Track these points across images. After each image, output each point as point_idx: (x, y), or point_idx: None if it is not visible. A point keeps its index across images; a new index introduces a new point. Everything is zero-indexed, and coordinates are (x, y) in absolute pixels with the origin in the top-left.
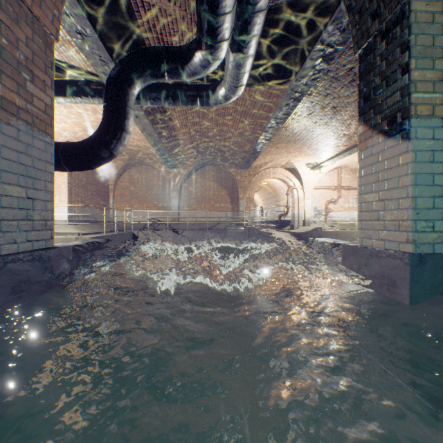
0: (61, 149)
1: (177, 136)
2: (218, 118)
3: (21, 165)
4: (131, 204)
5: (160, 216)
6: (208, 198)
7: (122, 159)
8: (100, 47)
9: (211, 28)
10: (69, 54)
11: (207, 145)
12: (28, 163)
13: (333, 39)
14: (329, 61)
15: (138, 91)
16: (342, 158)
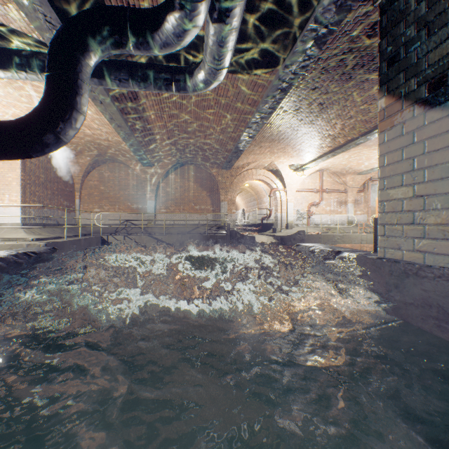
0: None
1: (151, 129)
2: (197, 110)
3: None
4: (100, 205)
5: (134, 218)
6: (187, 199)
7: (89, 155)
8: (42, 1)
9: None
10: (4, 11)
11: (185, 141)
12: None
13: (328, 17)
14: (322, 46)
15: (95, 62)
16: (325, 160)
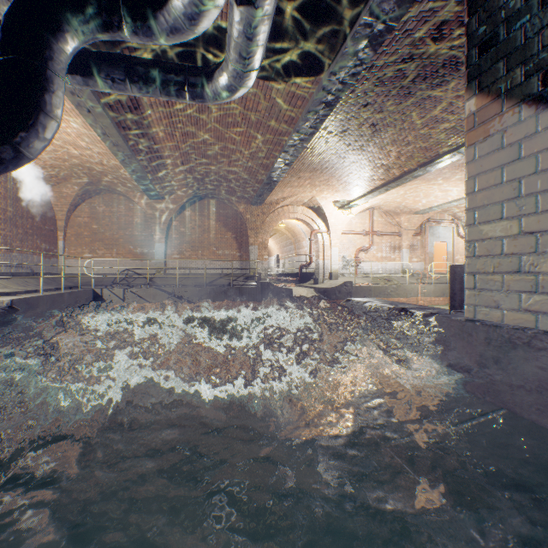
0: None
1: (159, 150)
2: (219, 128)
3: None
4: (92, 249)
5: (137, 266)
6: (207, 242)
7: (76, 182)
8: None
9: None
10: None
11: (204, 167)
12: None
13: (386, 8)
14: (377, 47)
15: (74, 49)
16: (377, 196)
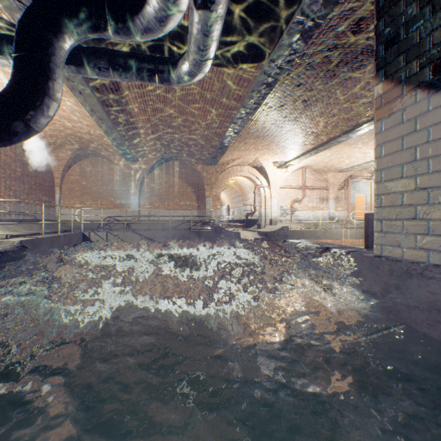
0: None
1: (135, 122)
2: (182, 104)
3: None
4: (82, 201)
5: (117, 214)
6: (172, 195)
7: (70, 148)
8: None
9: None
10: None
11: (170, 136)
12: None
13: (314, 9)
14: (308, 39)
15: (70, 46)
16: (308, 158)
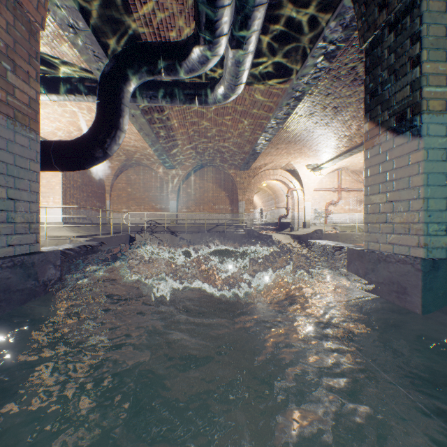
0: (53, 148)
1: (175, 136)
2: (217, 118)
3: (1, 163)
4: (128, 206)
5: (158, 218)
6: (206, 199)
7: (118, 160)
8: (93, 42)
9: (209, 21)
10: (61, 49)
11: (206, 145)
12: (9, 160)
13: (335, 36)
14: (331, 59)
15: (134, 88)
16: (342, 160)
